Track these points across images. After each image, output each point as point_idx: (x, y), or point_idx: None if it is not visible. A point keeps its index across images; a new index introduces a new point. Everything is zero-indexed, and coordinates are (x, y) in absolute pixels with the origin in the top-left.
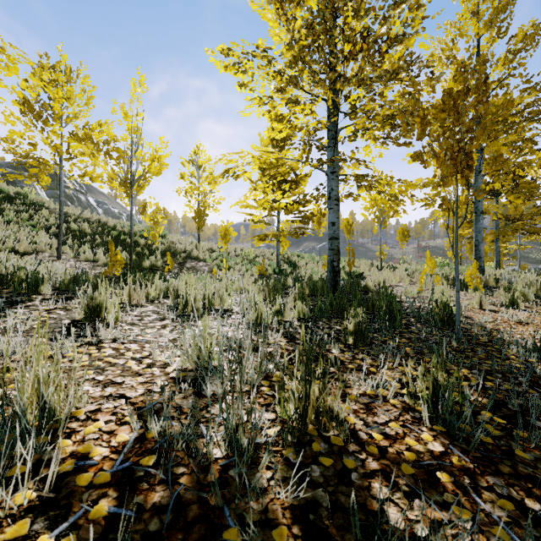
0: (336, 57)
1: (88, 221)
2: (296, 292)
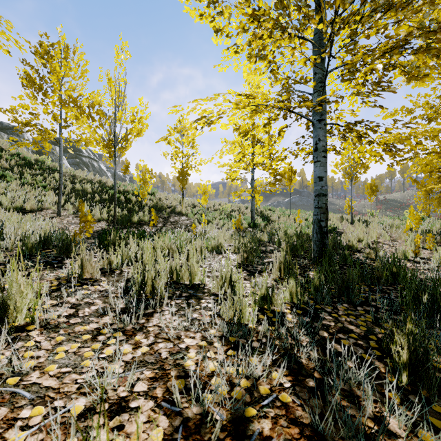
0: None
1: (91, 182)
2: (281, 259)
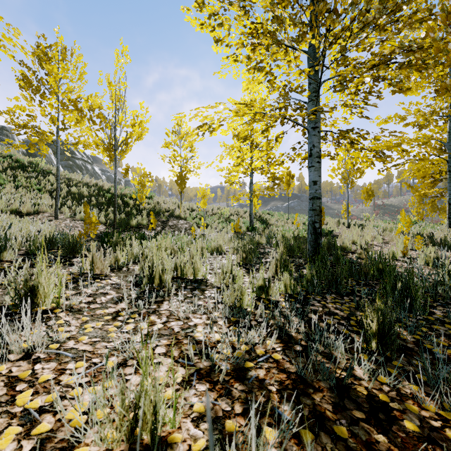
0: None
1: (87, 185)
2: (277, 257)
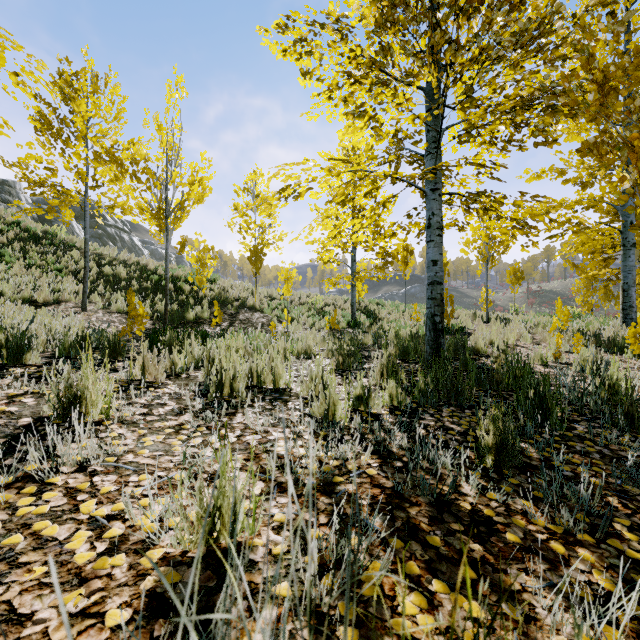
0: (449, 6)
1: (125, 263)
2: (383, 361)
